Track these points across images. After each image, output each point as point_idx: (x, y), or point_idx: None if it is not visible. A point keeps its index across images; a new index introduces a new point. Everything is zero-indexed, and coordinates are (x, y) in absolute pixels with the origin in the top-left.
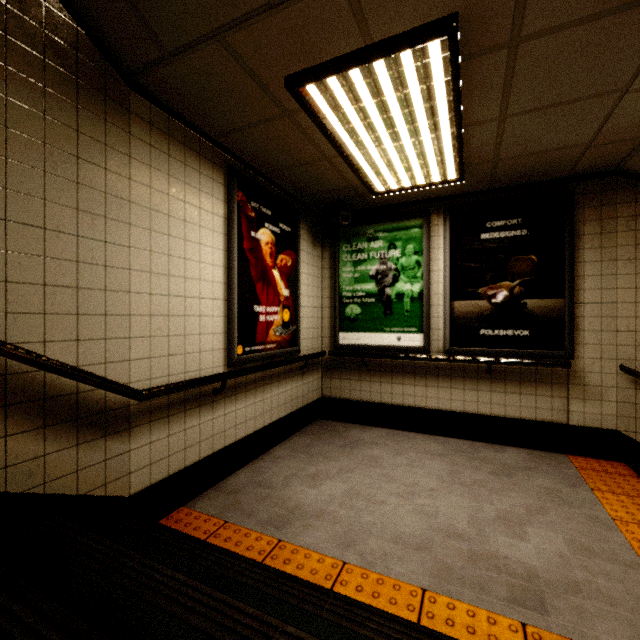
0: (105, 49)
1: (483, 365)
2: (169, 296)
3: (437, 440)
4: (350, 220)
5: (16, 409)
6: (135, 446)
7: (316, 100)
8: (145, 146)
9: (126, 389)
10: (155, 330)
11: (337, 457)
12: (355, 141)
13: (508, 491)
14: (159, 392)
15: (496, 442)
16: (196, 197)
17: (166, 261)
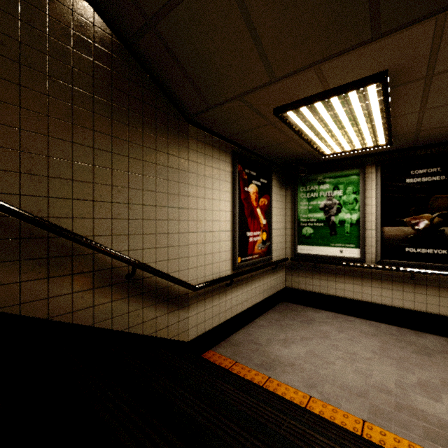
0: (178, 107)
1: (408, 273)
2: (205, 232)
3: (370, 324)
4: (306, 172)
5: (146, 295)
6: (190, 315)
7: (291, 117)
8: (194, 152)
9: (189, 285)
10: (199, 252)
11: (298, 329)
12: (313, 132)
13: (427, 367)
14: (202, 286)
15: (418, 330)
16: (217, 174)
17: (204, 213)
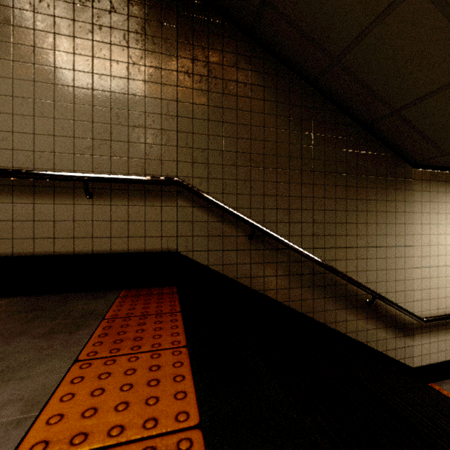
0: (404, 157)
1: None
2: (429, 267)
3: None
4: None
5: (378, 319)
6: (415, 344)
7: None
8: (419, 193)
9: (417, 318)
10: (423, 286)
11: None
12: None
13: None
14: (431, 321)
15: None
16: (443, 207)
17: (428, 249)
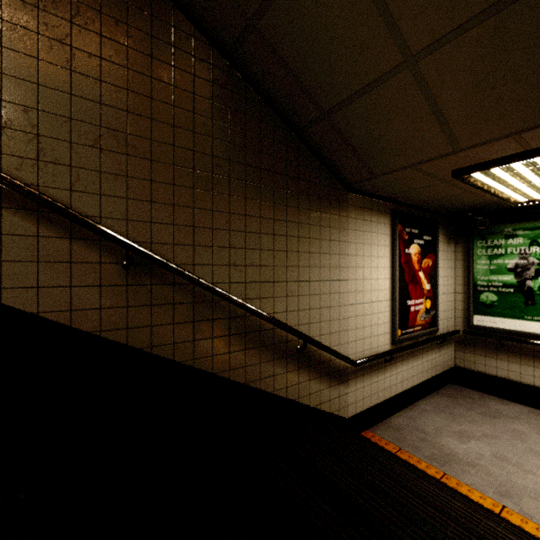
0: (339, 177)
1: None
2: (363, 303)
3: None
4: (487, 225)
5: (312, 368)
6: (349, 391)
7: (474, 176)
8: (353, 220)
9: (351, 361)
10: (357, 324)
11: (478, 422)
12: (503, 185)
13: None
14: (363, 362)
15: None
16: (375, 239)
17: (362, 283)
